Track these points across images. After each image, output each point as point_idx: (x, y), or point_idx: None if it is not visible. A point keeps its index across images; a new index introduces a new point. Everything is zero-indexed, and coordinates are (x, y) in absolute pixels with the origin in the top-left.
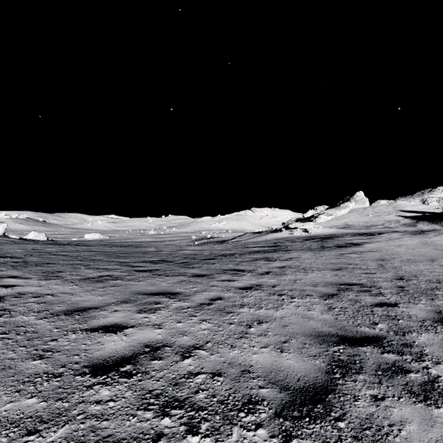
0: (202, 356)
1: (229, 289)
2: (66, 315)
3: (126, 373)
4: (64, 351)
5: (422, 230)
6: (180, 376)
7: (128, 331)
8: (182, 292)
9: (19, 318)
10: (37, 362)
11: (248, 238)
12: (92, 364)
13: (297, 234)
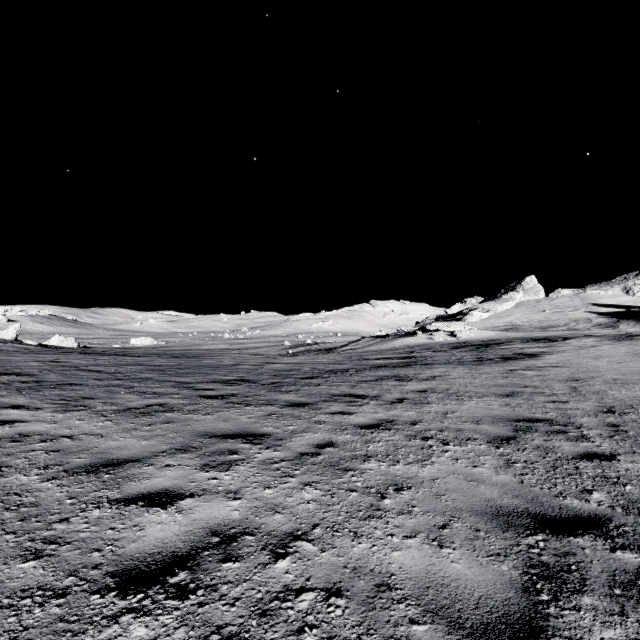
0: (307, 553)
1: (344, 428)
2: (89, 473)
3: (178, 588)
4: (78, 542)
5: (629, 334)
6: (270, 595)
7: (185, 503)
8: (271, 433)
9: (13, 479)
10: (29, 564)
11: (366, 345)
12: (121, 569)
13: (439, 339)
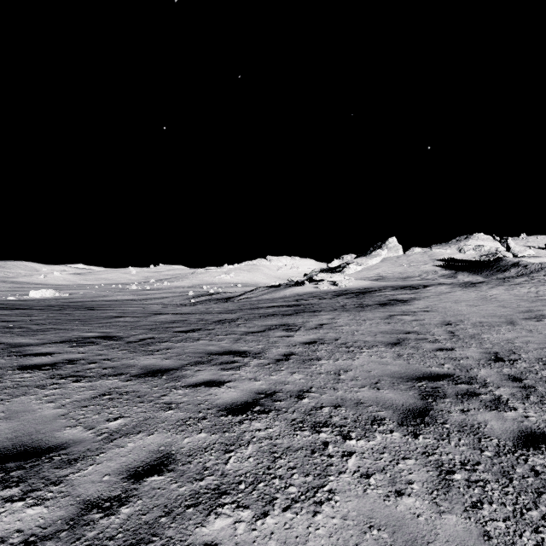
0: None
1: (202, 416)
2: None
3: None
4: None
5: (471, 282)
6: None
7: None
8: (69, 443)
9: None
10: None
11: (261, 294)
12: None
13: (324, 288)
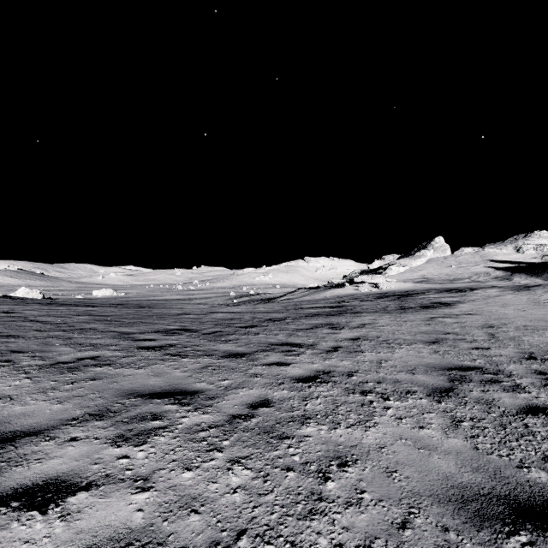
0: None
1: (281, 382)
2: None
3: None
4: None
5: (526, 285)
6: None
7: (75, 501)
8: (203, 390)
9: None
10: None
11: (301, 295)
12: None
13: (364, 290)
